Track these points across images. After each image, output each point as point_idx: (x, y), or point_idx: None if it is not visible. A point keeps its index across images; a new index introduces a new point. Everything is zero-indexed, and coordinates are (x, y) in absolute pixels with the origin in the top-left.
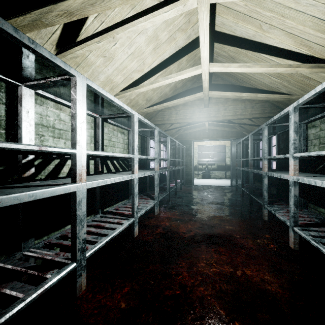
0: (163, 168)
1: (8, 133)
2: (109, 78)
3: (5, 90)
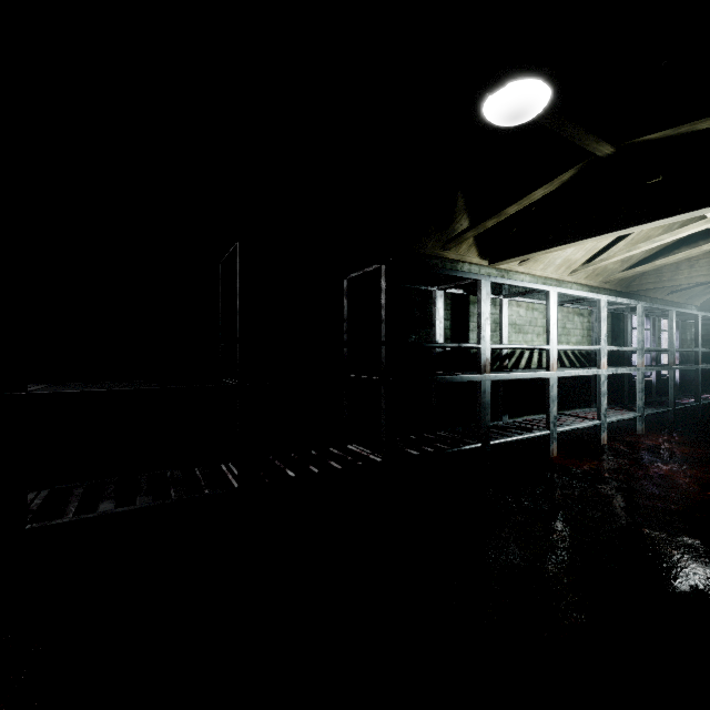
0: (659, 366)
1: (492, 334)
2: (567, 259)
3: (491, 303)
